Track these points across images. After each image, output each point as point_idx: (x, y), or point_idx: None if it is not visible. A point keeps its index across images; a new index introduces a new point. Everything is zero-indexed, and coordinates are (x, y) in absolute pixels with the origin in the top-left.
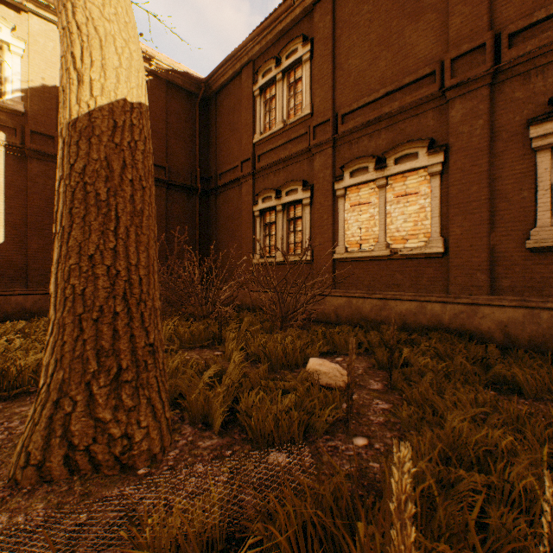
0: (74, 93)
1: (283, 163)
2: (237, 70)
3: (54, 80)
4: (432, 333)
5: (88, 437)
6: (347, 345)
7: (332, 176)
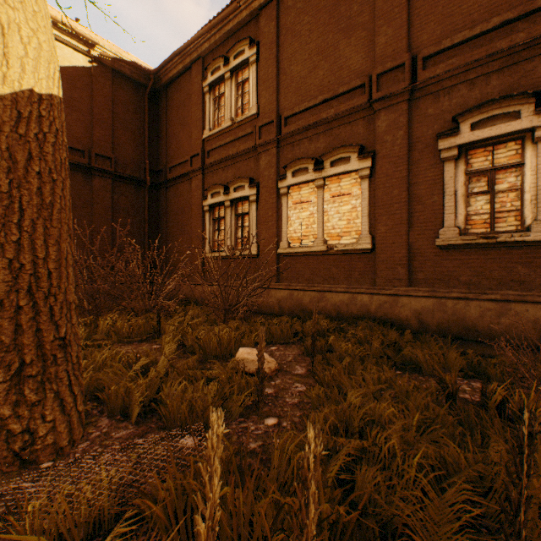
0: None
1: (232, 160)
2: (187, 65)
3: None
4: (360, 322)
5: None
6: (283, 334)
7: (276, 175)
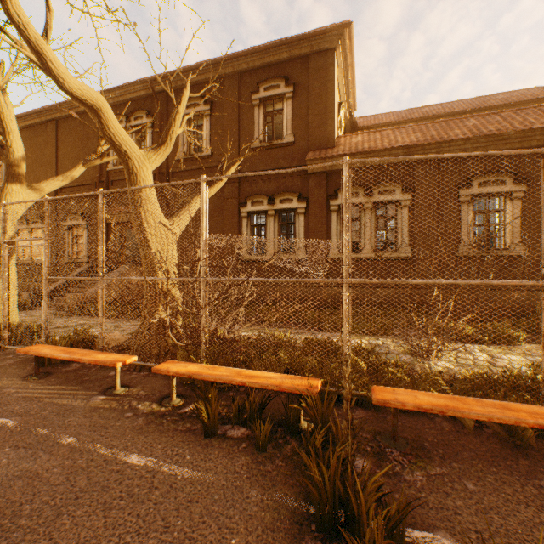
0: None
1: None
2: None
3: None
4: None
5: None
6: None
7: None
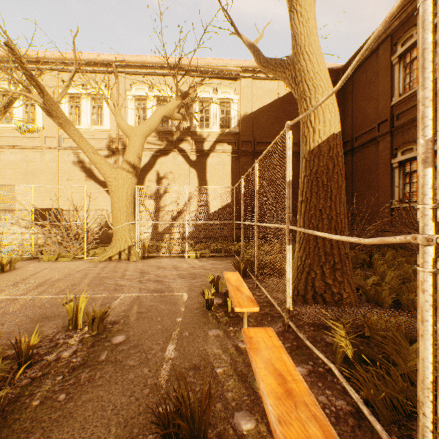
0: (311, 138)
1: None
2: (373, 49)
3: (251, 109)
4: None
5: (321, 290)
6: None
7: None
